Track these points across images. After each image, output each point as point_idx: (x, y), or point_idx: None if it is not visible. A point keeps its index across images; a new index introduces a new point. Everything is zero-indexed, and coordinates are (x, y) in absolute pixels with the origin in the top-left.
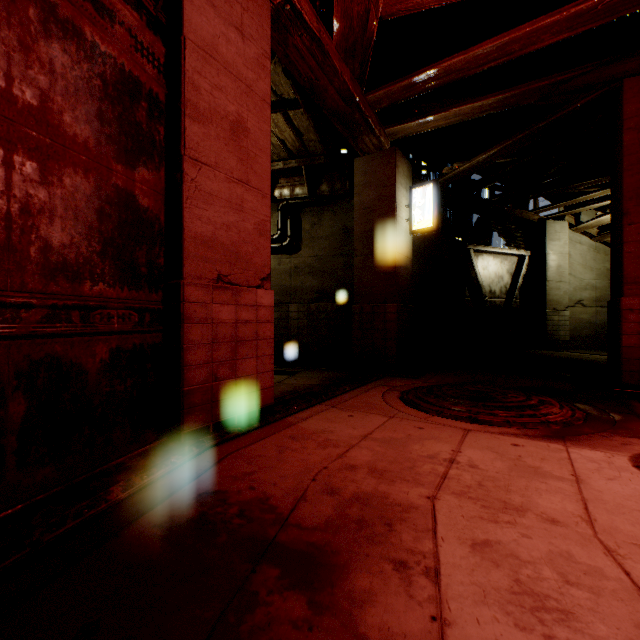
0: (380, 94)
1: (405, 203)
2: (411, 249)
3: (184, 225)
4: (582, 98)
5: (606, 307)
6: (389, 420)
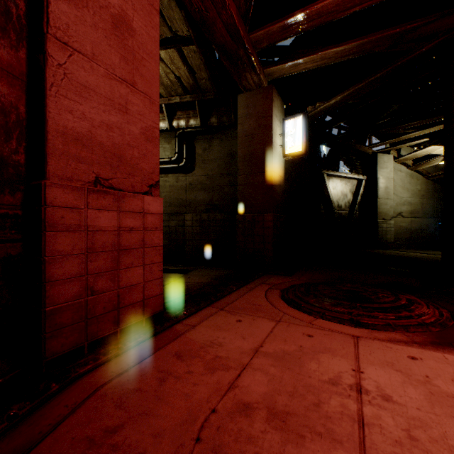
0: (261, 34)
1: (279, 132)
2: (283, 170)
3: (47, 115)
4: (425, 45)
5: (418, 218)
6: (277, 325)
